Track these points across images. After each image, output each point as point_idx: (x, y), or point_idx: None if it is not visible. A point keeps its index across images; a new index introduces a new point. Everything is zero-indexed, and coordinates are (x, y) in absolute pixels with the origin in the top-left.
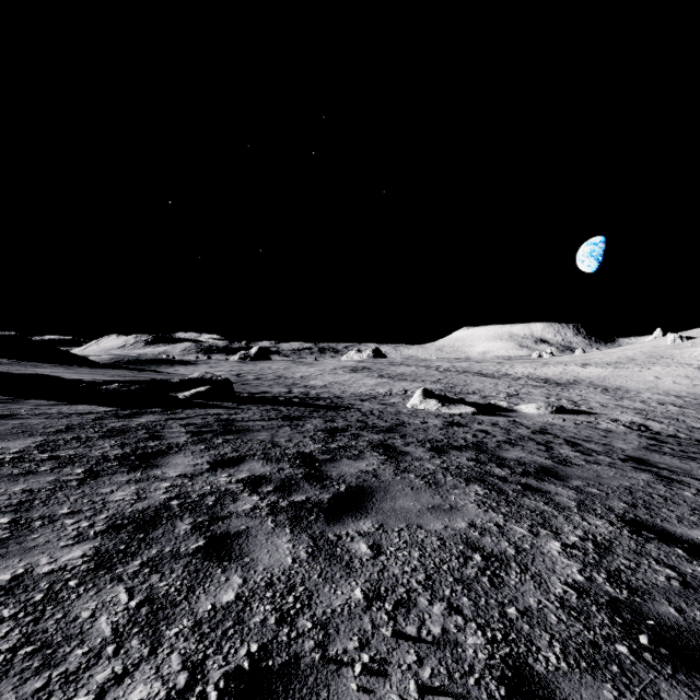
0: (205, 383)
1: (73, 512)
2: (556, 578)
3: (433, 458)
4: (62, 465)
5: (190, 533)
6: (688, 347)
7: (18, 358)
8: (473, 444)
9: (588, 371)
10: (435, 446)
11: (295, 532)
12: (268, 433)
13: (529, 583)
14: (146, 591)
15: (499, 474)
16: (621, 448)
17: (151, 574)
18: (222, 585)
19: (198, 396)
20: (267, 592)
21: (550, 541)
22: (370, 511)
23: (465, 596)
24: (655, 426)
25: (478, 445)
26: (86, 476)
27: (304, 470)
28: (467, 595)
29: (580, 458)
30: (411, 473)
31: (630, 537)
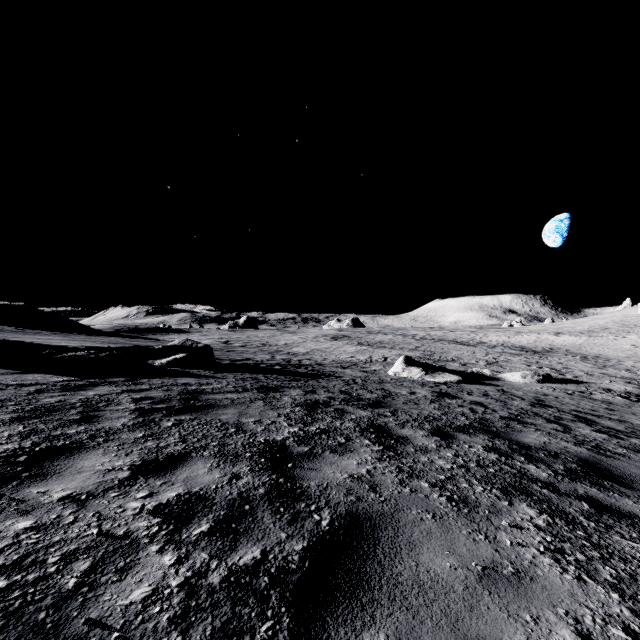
0: (184, 350)
1: None
2: None
3: (441, 448)
4: None
5: None
6: None
7: (24, 326)
8: (477, 423)
9: (563, 339)
10: (436, 427)
11: None
12: (235, 410)
13: None
14: None
15: (539, 476)
16: None
17: None
18: None
19: (174, 363)
20: None
21: None
22: (377, 593)
23: None
24: None
25: (484, 424)
26: None
27: (269, 478)
28: None
29: (613, 443)
30: (422, 478)
31: None
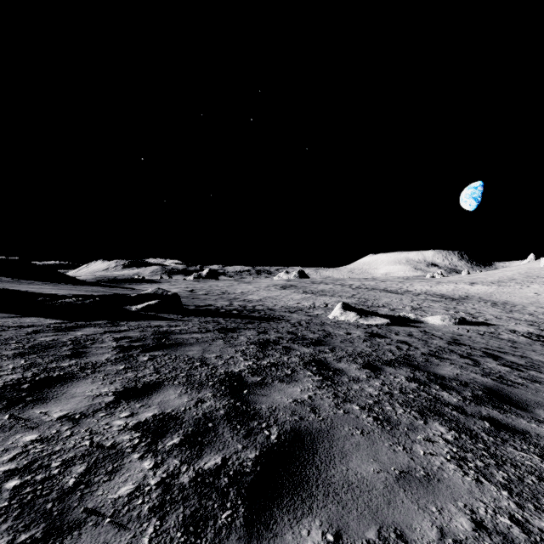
0: (156, 297)
1: None
2: None
3: (371, 378)
4: None
5: None
6: None
7: (19, 277)
8: (402, 358)
9: (476, 288)
10: (367, 362)
11: None
12: (200, 347)
13: None
14: None
15: (451, 401)
16: (541, 361)
17: None
18: None
19: (148, 309)
20: None
21: None
22: (314, 490)
23: None
24: None
25: (407, 359)
26: None
27: (228, 402)
28: None
29: (514, 375)
30: (354, 402)
31: None
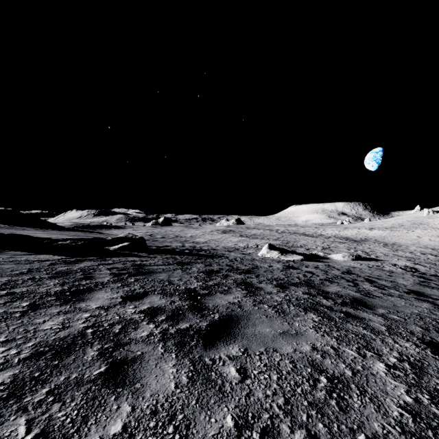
0: (127, 240)
1: (8, 340)
2: (390, 399)
3: (279, 292)
4: (14, 299)
5: (96, 359)
6: (438, 217)
7: (12, 224)
8: (304, 281)
9: (374, 232)
10: (280, 283)
11: (179, 356)
12: (166, 274)
13: (370, 406)
14: (44, 422)
15: (326, 304)
16: (403, 284)
17: (53, 403)
18: (113, 414)
19: (123, 248)
20: (151, 421)
21: (376, 363)
22: (237, 336)
23: (320, 422)
24: (421, 268)
25: (308, 282)
26: (29, 308)
27: (189, 302)
28: (321, 421)
29: (378, 292)
30: (265, 304)
31: (434, 358)
